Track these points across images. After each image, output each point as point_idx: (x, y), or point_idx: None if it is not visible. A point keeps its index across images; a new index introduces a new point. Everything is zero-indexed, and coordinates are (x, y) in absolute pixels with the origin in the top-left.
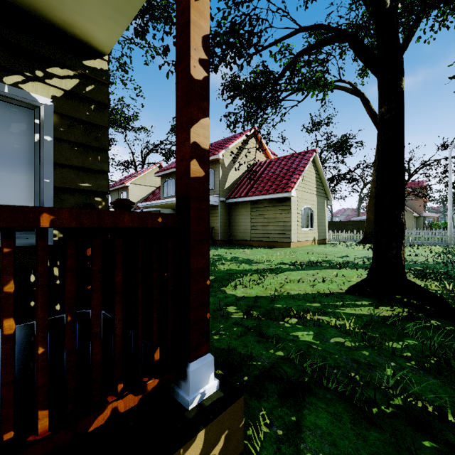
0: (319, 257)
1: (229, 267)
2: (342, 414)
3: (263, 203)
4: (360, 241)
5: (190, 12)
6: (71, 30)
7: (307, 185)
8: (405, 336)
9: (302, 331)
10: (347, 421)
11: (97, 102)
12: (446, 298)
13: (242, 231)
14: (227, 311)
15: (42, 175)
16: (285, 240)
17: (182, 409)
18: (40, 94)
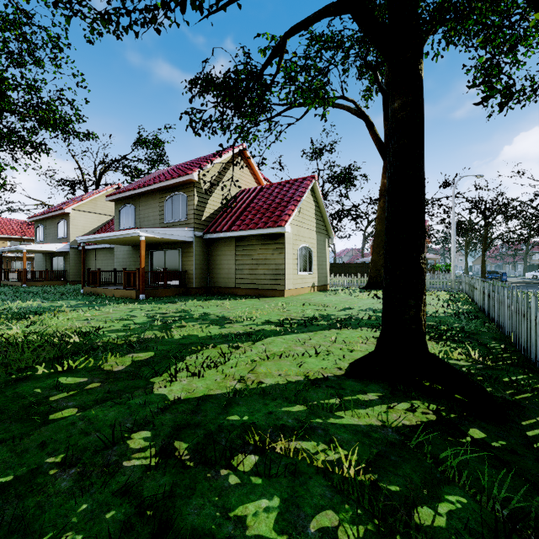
0: (317, 311)
1: (188, 332)
2: None
3: (251, 240)
4: (365, 286)
5: None
6: None
7: (305, 220)
8: (444, 484)
9: (258, 499)
10: None
11: None
12: (475, 375)
13: (224, 276)
14: (125, 446)
15: None
16: (278, 287)
17: None
18: None
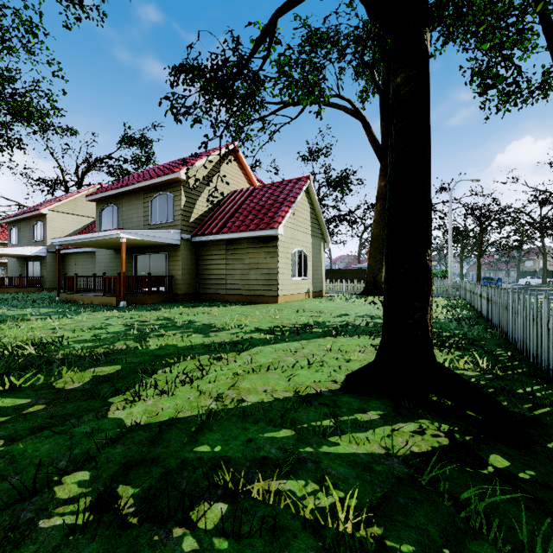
0: (311, 317)
1: (166, 342)
2: None
3: (242, 243)
4: (361, 293)
5: None
6: None
7: (299, 222)
8: (469, 539)
9: None
10: None
11: None
12: (486, 386)
13: (214, 281)
14: (50, 495)
15: None
16: (271, 293)
17: None
18: None
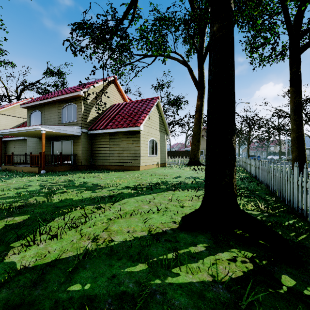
0: (159, 178)
1: (66, 197)
2: None
3: (119, 135)
4: (187, 164)
5: None
6: None
7: (153, 123)
8: None
9: None
10: None
11: None
12: (266, 221)
13: (102, 157)
14: None
15: None
16: (136, 164)
17: None
18: None
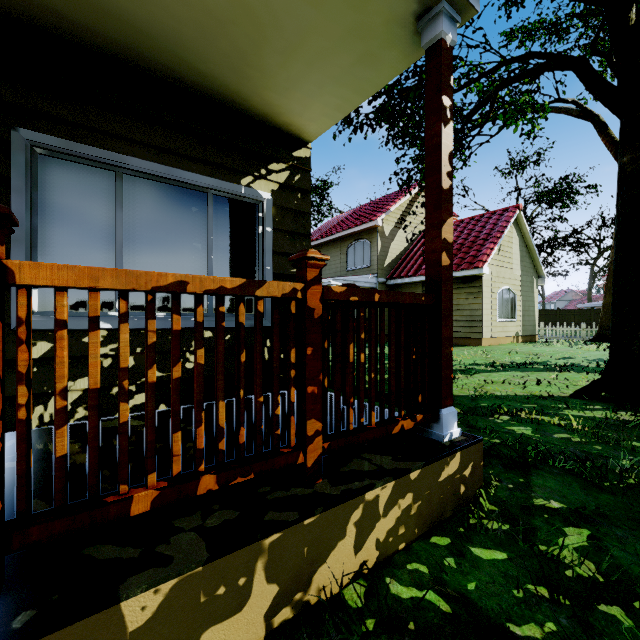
0: (527, 358)
1: None
2: (571, 482)
3: None
4: (593, 338)
5: (441, 139)
6: (287, 128)
7: (506, 258)
8: None
9: (518, 426)
10: (576, 487)
11: (302, 190)
12: None
13: None
14: None
15: (264, 264)
16: (473, 336)
17: (438, 441)
18: (263, 191)
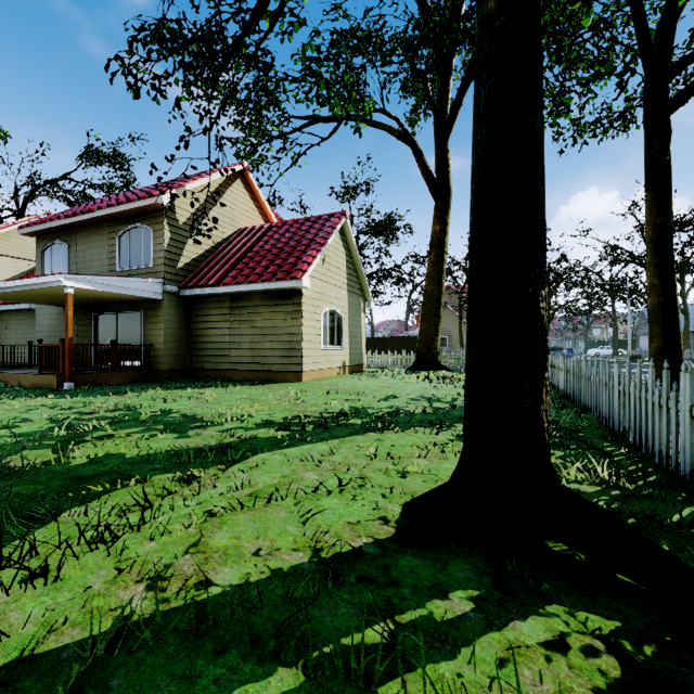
0: (347, 401)
1: (108, 450)
2: None
3: (252, 299)
4: (412, 366)
5: None
6: None
7: (332, 273)
8: None
9: None
10: None
11: None
12: (623, 515)
13: (212, 352)
14: None
15: None
16: (292, 368)
17: None
18: None
